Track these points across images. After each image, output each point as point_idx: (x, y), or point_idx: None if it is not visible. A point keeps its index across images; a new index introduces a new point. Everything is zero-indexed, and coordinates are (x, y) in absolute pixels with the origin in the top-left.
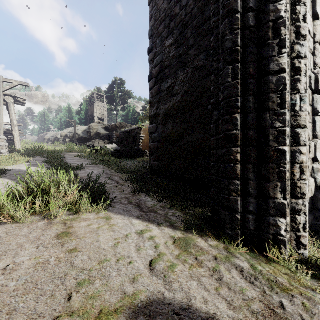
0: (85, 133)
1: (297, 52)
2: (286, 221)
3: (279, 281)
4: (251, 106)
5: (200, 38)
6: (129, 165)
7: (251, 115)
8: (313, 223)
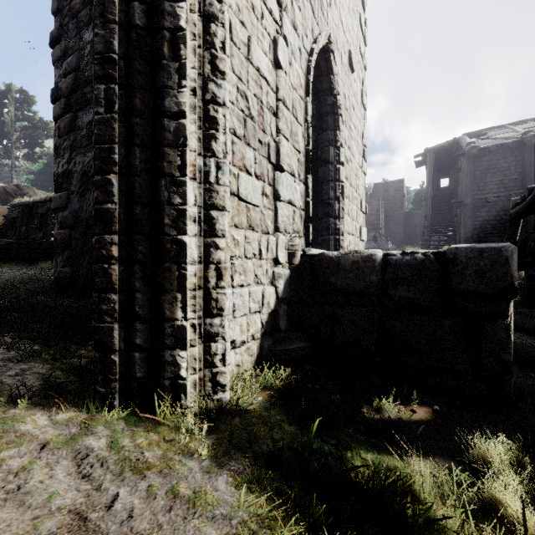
0: None
1: (212, 94)
2: (187, 354)
3: (139, 458)
4: (138, 164)
5: None
6: (9, 276)
7: (137, 180)
8: (271, 349)
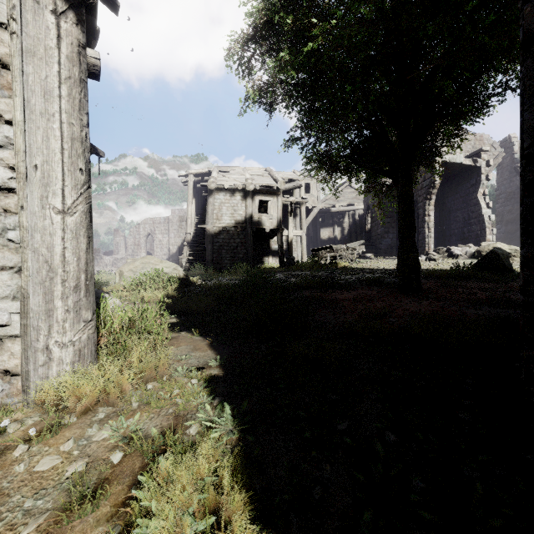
0: None
1: None
2: None
3: None
4: None
5: None
6: None
7: None
8: None
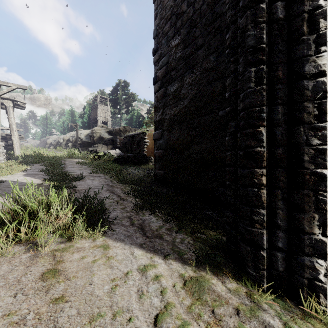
0: (88, 137)
1: None
2: (327, 264)
3: None
4: (280, 117)
5: (209, 37)
6: (133, 173)
7: (279, 129)
8: None
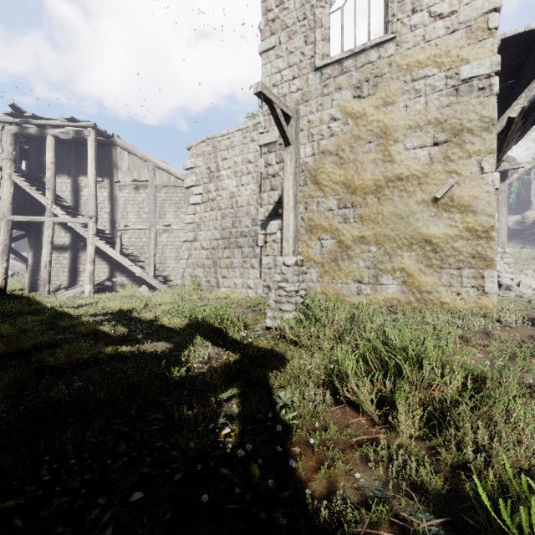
0: (517, 224)
1: None
2: None
3: None
4: None
5: None
6: None
7: None
8: None
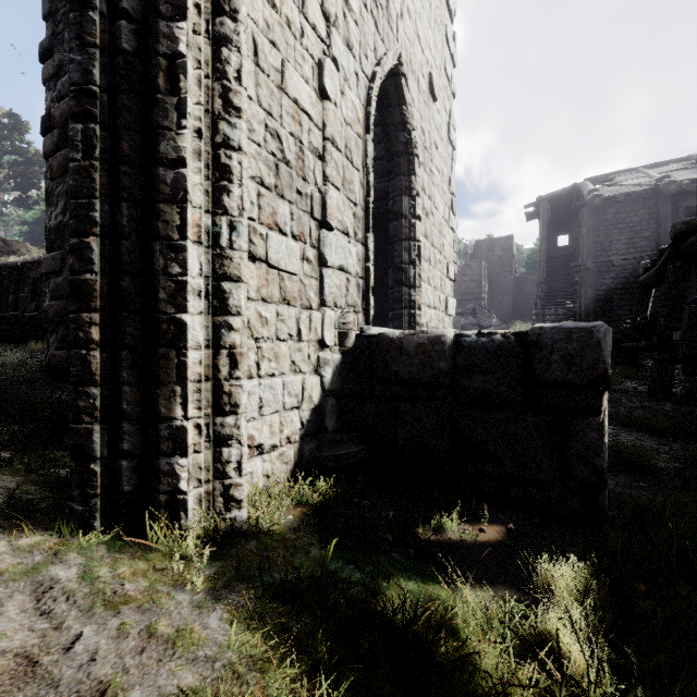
0: None
1: (223, 136)
2: (188, 462)
3: (115, 590)
4: (126, 223)
5: None
6: None
7: (125, 244)
8: (314, 455)
